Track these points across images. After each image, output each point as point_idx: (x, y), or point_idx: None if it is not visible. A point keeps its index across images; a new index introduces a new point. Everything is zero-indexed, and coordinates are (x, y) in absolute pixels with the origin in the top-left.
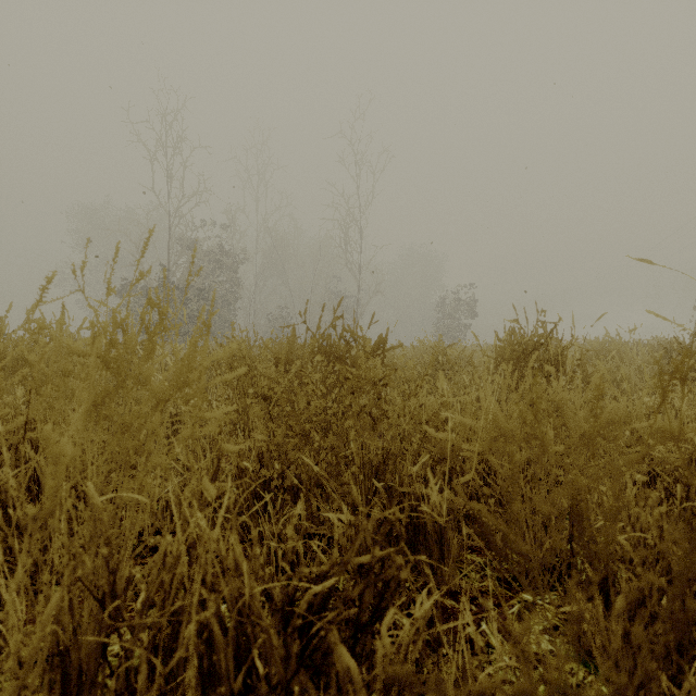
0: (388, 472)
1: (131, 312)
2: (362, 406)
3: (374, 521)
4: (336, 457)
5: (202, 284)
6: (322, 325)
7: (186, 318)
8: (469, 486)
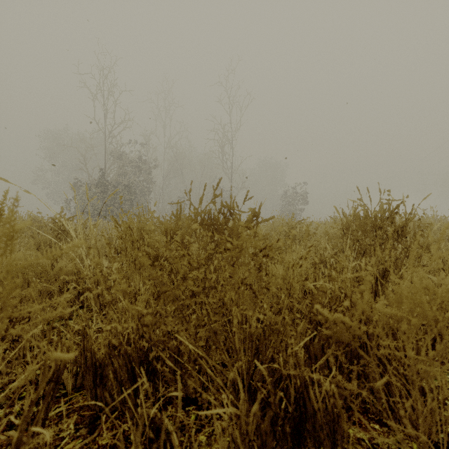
0: (270, 347)
1: (80, 200)
2: (243, 278)
3: (257, 409)
4: (215, 334)
5: (128, 182)
6: (207, 209)
7: (116, 204)
8: (347, 355)
